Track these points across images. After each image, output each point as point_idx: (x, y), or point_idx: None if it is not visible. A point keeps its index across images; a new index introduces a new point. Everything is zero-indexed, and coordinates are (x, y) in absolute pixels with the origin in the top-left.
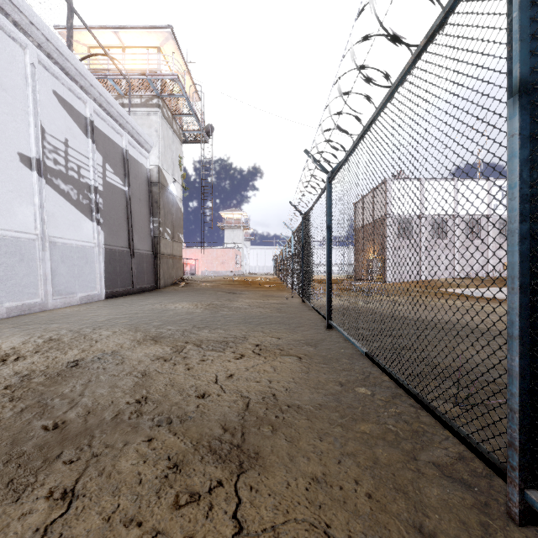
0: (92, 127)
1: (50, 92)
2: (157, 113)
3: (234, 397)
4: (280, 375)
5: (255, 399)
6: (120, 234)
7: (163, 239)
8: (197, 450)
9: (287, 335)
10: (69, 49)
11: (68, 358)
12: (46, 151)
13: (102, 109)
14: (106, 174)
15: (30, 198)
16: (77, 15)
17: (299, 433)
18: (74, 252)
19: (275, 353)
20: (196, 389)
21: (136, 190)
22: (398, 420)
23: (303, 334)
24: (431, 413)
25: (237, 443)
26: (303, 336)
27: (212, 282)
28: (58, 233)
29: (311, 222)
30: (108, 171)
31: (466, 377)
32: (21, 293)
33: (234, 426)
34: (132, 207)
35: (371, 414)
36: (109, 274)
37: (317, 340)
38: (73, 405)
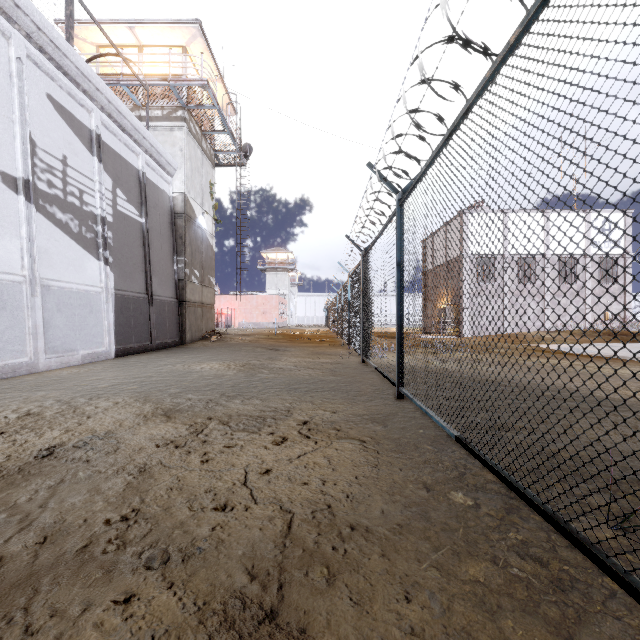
0: (99, 142)
1: (42, 96)
2: (182, 127)
3: (269, 510)
4: (337, 471)
5: (300, 515)
6: (135, 276)
7: (190, 284)
8: (203, 623)
9: (345, 408)
10: (68, 42)
11: (42, 443)
12: (37, 170)
13: (112, 121)
14: (117, 201)
15: (15, 230)
16: (79, 1)
17: (372, 583)
18: (74, 299)
19: (329, 435)
20: (214, 496)
21: (156, 222)
22: (525, 556)
23: (366, 405)
24: (584, 551)
25: (270, 605)
26: (365, 409)
27: (250, 336)
28: (53, 274)
29: (374, 260)
30: (120, 198)
31: (604, 474)
32: (2, 351)
33: (268, 569)
34: (150, 243)
35: (480, 544)
36: (121, 326)
37: (385, 414)
38: (24, 526)
